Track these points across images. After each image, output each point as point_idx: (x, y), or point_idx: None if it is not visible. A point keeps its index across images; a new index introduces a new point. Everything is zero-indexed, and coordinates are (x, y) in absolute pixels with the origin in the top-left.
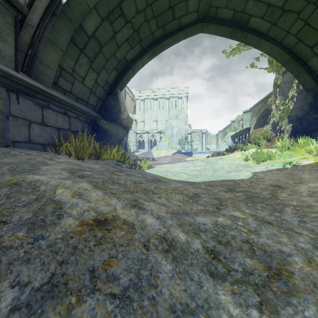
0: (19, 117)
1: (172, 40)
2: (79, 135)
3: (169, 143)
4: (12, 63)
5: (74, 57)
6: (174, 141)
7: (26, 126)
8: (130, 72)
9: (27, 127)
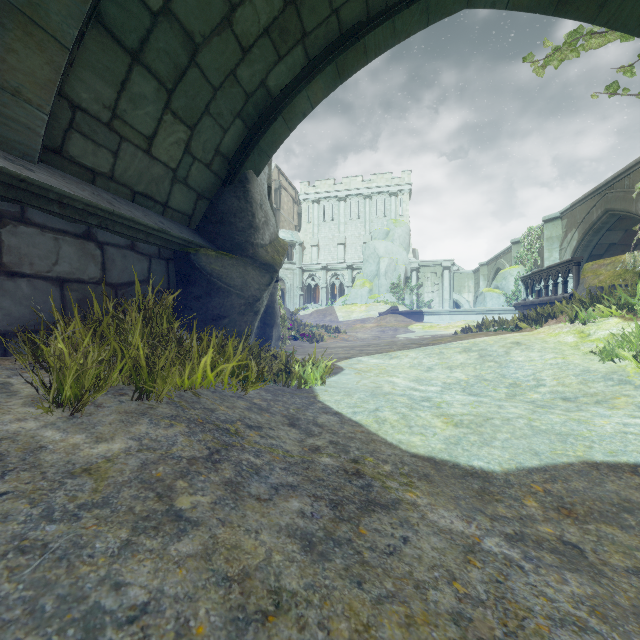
0: None
1: (387, 33)
2: (136, 294)
3: (370, 290)
4: None
5: (112, 76)
6: (381, 287)
7: None
8: (280, 126)
9: None
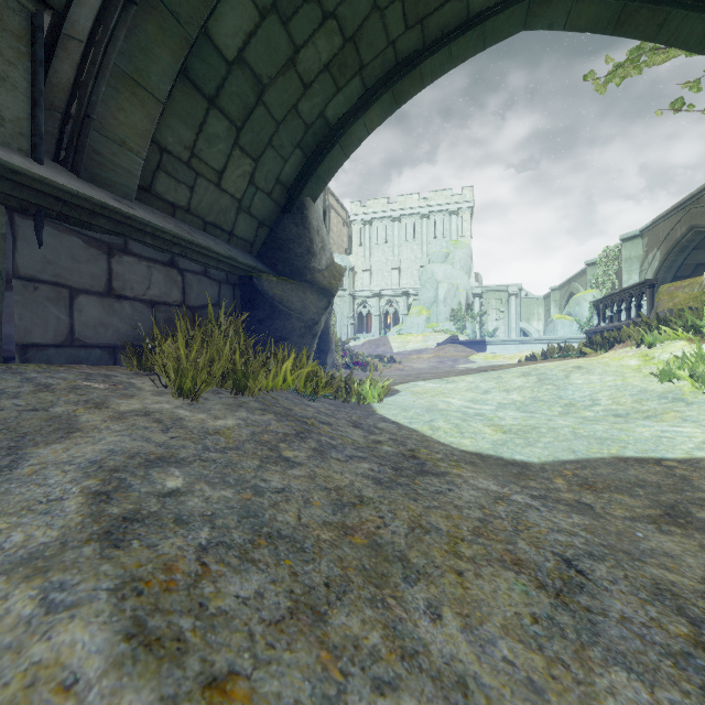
0: (42, 280)
1: (443, 59)
2: (209, 316)
3: (428, 318)
4: (22, 139)
5: (193, 120)
6: (439, 315)
7: (61, 304)
8: (337, 153)
9: (64, 305)
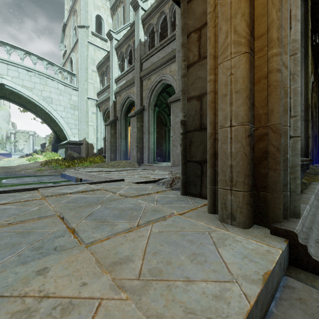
0: None
1: None
2: None
3: None
4: None
5: None
6: None
7: None
8: None
9: None
